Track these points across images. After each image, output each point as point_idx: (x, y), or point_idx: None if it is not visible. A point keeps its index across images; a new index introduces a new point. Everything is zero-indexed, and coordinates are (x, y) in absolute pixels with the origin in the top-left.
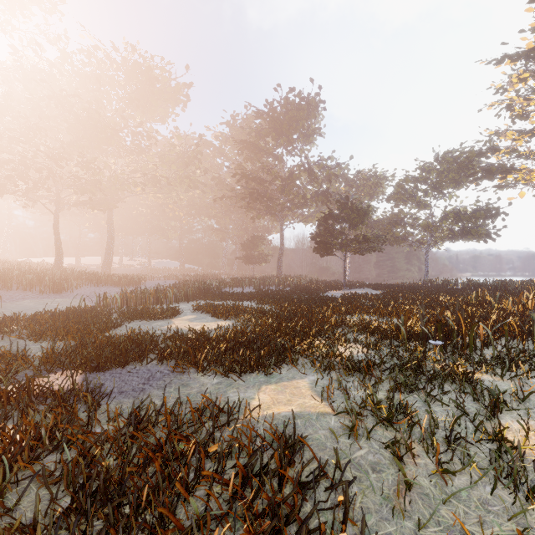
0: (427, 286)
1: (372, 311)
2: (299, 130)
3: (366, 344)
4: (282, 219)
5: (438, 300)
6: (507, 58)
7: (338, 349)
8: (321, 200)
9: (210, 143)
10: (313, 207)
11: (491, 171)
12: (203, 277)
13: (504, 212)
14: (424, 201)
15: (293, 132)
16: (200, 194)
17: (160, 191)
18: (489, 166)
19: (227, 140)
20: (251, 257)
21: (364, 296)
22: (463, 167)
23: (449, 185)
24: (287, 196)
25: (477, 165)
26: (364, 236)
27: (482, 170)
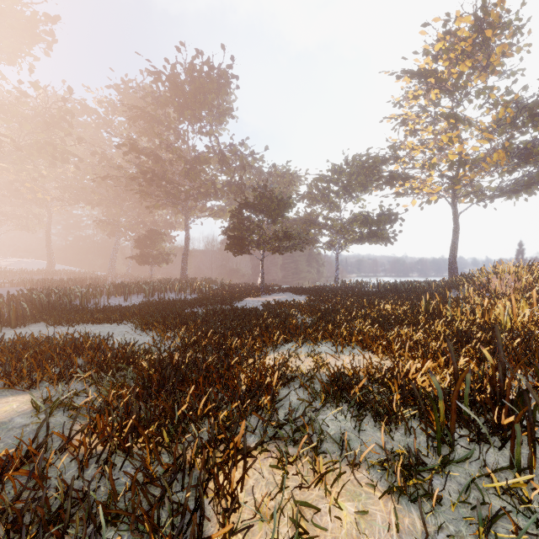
0: (344, 288)
1: (320, 335)
2: (208, 107)
3: (423, 521)
4: (187, 211)
5: (379, 308)
6: (406, 73)
7: (319, 513)
8: (234, 190)
9: (91, 108)
10: (224, 200)
11: (394, 177)
12: (74, 283)
13: (401, 218)
14: (335, 203)
15: (201, 107)
16: (75, 172)
17: (5, 158)
18: (392, 173)
19: (116, 108)
20: (147, 256)
21: (291, 305)
22: (370, 172)
23: (357, 189)
24: (193, 180)
25: (381, 171)
26: (286, 232)
27: (387, 175)
